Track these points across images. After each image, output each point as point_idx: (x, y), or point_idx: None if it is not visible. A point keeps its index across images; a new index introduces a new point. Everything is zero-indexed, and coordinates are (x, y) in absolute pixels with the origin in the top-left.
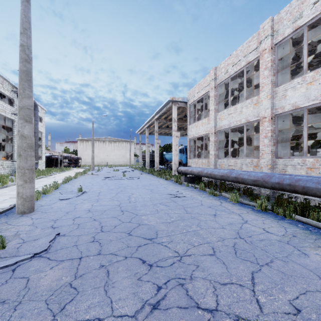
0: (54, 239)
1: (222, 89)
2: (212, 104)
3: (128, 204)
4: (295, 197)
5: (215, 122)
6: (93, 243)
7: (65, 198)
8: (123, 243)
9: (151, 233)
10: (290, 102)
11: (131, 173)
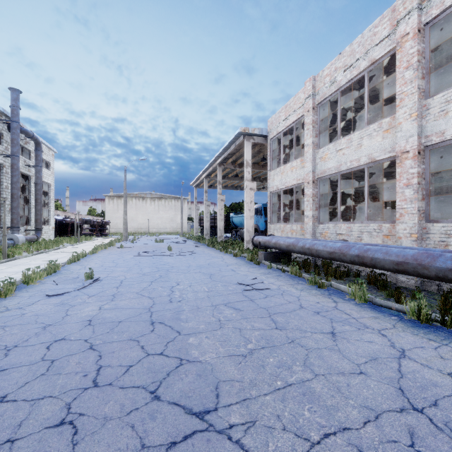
0: None
1: (324, 112)
2: (309, 136)
3: (167, 306)
4: None
5: (314, 164)
6: (59, 430)
7: (57, 292)
8: (132, 432)
9: (205, 393)
10: None
11: (181, 245)
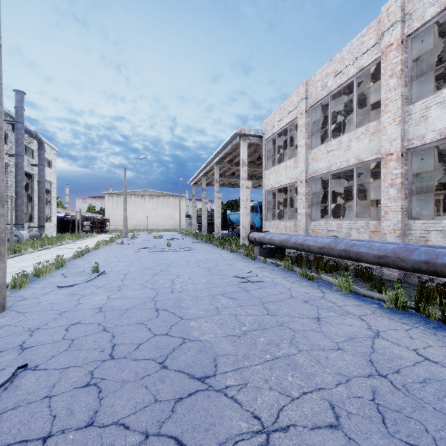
0: (11, 380)
1: (317, 114)
2: (302, 137)
3: (169, 295)
4: (444, 284)
5: (306, 164)
6: (86, 389)
7: (67, 284)
8: (146, 390)
9: (205, 364)
10: (435, 127)
11: (179, 241)
